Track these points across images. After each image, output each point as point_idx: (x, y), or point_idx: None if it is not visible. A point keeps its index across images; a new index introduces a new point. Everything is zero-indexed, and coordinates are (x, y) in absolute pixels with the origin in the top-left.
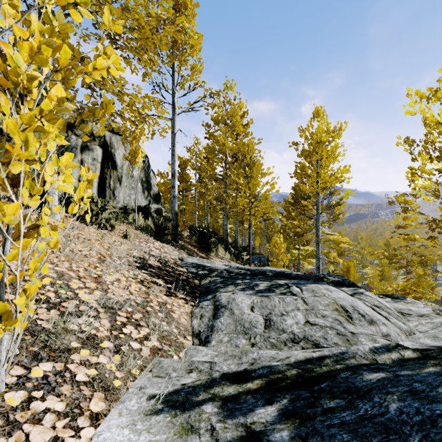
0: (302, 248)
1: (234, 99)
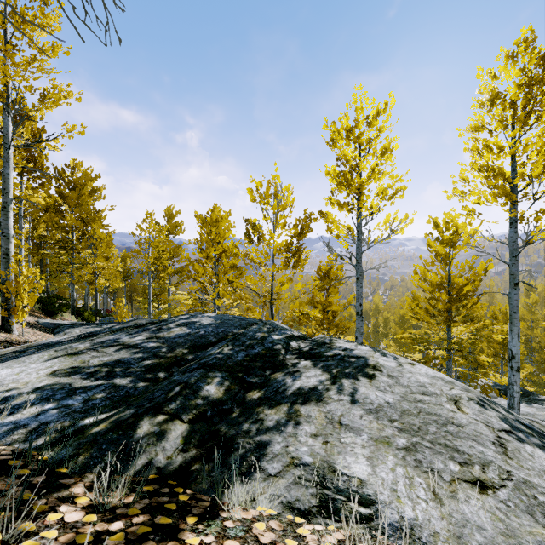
0: (161, 306)
1: (82, 179)
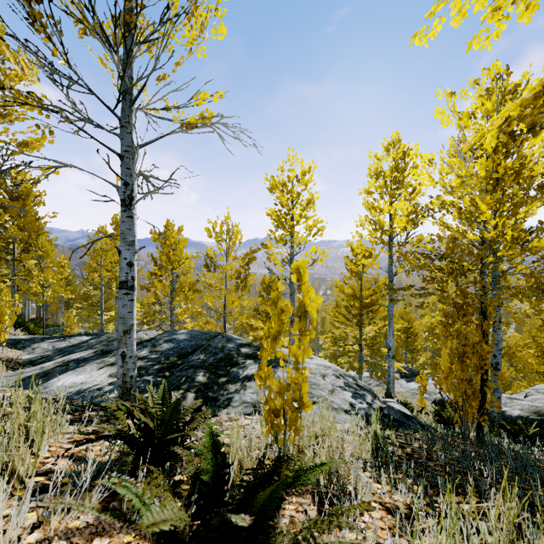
0: (106, 313)
1: (25, 188)
